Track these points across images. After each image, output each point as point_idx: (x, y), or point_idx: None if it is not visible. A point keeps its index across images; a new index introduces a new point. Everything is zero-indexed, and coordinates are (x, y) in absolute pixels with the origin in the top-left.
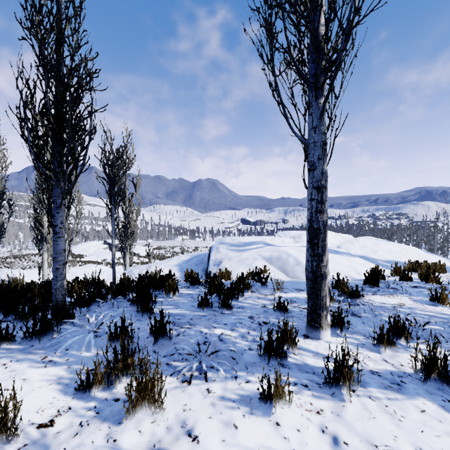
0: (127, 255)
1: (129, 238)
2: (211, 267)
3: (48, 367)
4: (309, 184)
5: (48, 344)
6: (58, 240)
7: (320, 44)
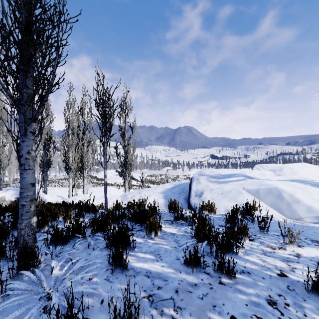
0: (126, 181)
1: (127, 169)
2: (193, 198)
3: None
4: None
5: None
6: (24, 172)
7: None
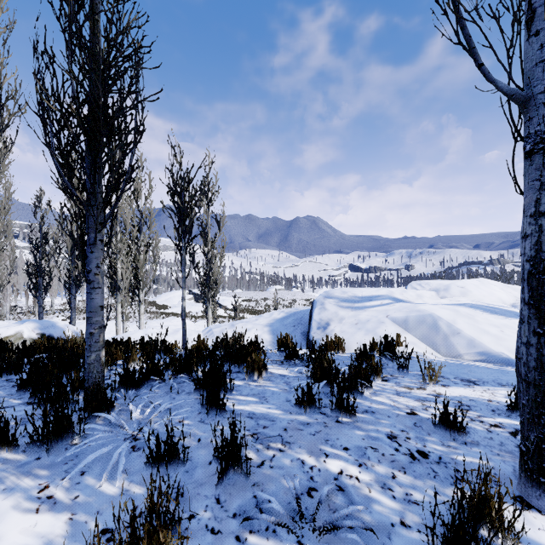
0: (209, 309)
1: (211, 288)
2: (315, 331)
3: (41, 512)
4: (531, 183)
5: (59, 459)
6: (93, 292)
7: None
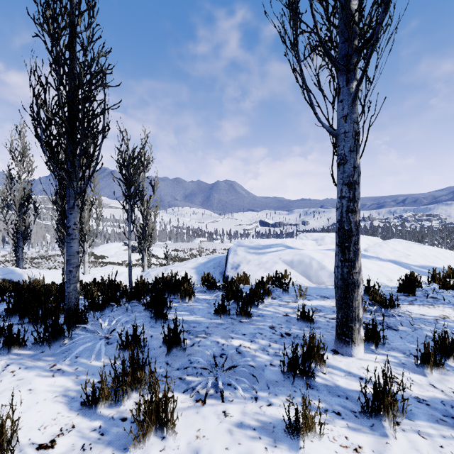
0: (145, 257)
1: (147, 240)
2: (229, 270)
3: (56, 376)
4: (339, 180)
5: (58, 351)
6: (71, 241)
7: (354, 18)
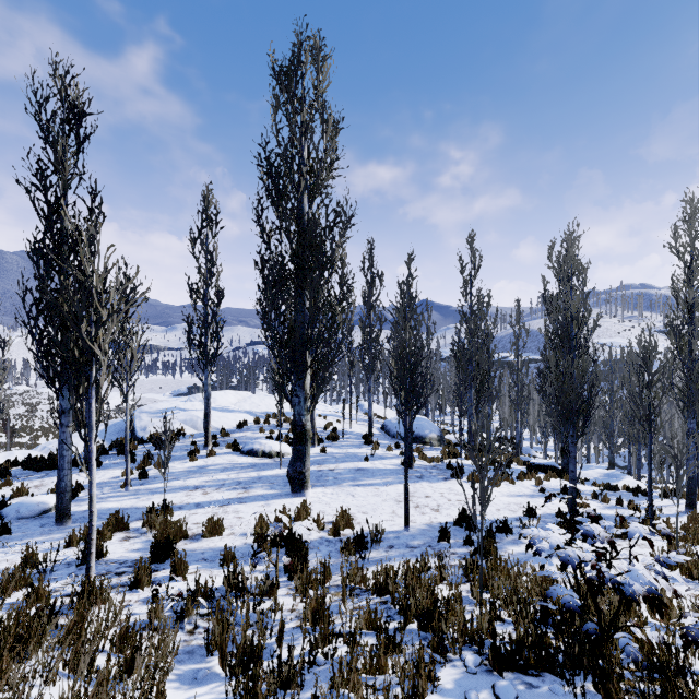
0: None
1: None
2: (140, 432)
3: (116, 470)
4: (205, 397)
5: (104, 468)
6: None
7: (207, 359)
